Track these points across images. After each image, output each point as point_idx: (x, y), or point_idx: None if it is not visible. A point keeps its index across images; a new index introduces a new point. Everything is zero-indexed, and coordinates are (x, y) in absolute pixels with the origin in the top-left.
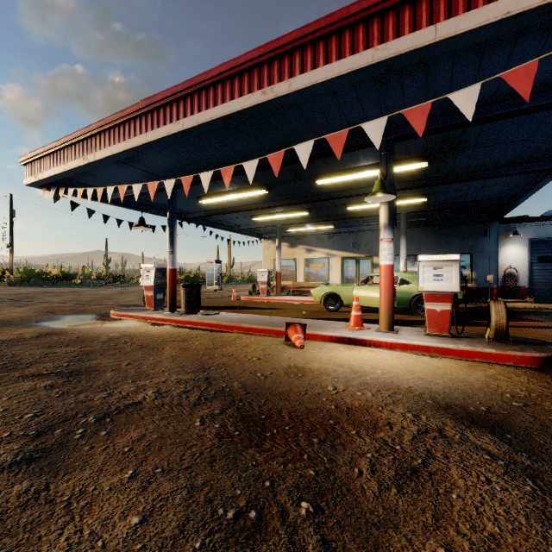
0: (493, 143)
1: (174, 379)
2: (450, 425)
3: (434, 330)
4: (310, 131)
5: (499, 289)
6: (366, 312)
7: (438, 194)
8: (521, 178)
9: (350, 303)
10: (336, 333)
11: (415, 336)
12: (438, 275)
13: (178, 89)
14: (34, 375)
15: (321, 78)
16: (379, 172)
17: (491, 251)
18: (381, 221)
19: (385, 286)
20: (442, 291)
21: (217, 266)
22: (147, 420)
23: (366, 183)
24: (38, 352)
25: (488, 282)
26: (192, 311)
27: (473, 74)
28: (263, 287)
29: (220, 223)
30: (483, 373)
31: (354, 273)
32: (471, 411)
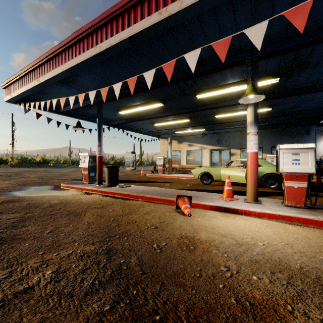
0: None
1: (79, 251)
2: None
3: (292, 202)
4: None
5: (316, 170)
6: None
7: (279, 105)
8: None
9: (218, 179)
10: (214, 203)
11: (277, 207)
12: (296, 160)
13: (96, 21)
14: None
15: None
16: (251, 78)
17: None
18: (248, 119)
19: (252, 168)
20: (299, 172)
21: (132, 155)
22: None
23: (230, 97)
24: None
25: None
26: (112, 184)
27: None
28: (160, 168)
29: (133, 128)
30: None
31: (218, 159)
32: None
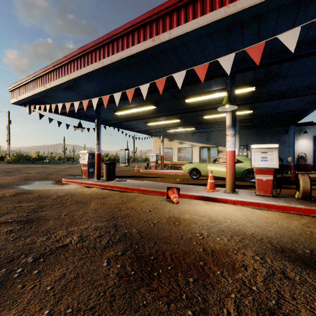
0: (297, 74)
1: (93, 226)
2: (290, 267)
3: (261, 192)
4: (182, 67)
5: (295, 165)
6: (215, 180)
7: (259, 108)
8: (312, 98)
9: (205, 174)
10: (199, 193)
11: (249, 196)
12: (264, 157)
13: (99, 40)
14: (2, 223)
15: (190, 28)
16: (227, 91)
17: (290, 143)
18: (227, 123)
19: (230, 164)
20: (266, 168)
21: (126, 152)
22: (69, 260)
23: (215, 101)
24: (10, 206)
25: (288, 161)
26: (110, 179)
27: (290, 25)
28: (153, 164)
29: (128, 127)
30: (298, 222)
31: (207, 156)
32: (300, 254)
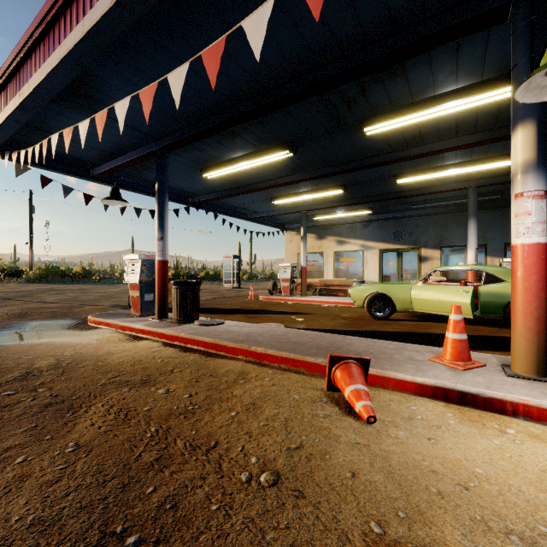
0: None
1: None
2: None
3: None
4: None
5: None
6: (430, 321)
7: None
8: None
9: (407, 308)
10: (429, 378)
11: None
12: None
13: None
14: None
15: None
16: None
17: None
18: (518, 158)
19: (530, 287)
20: None
21: (235, 261)
22: None
23: (436, 133)
24: None
25: None
26: (187, 319)
27: None
28: (285, 285)
29: (235, 211)
30: None
31: (396, 269)
32: None
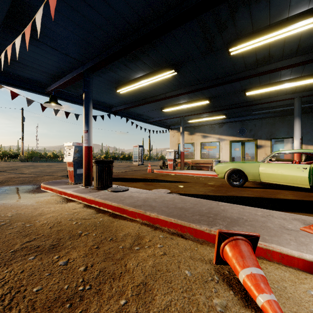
0: None
1: None
2: None
3: None
4: None
5: None
6: (272, 188)
7: None
8: None
9: (256, 179)
10: None
11: None
12: None
13: None
14: None
15: None
16: None
17: None
18: None
19: None
20: None
21: (140, 149)
22: None
23: (281, 54)
24: None
25: None
26: (103, 187)
27: None
28: (170, 163)
29: (139, 117)
30: None
31: (241, 153)
32: None
